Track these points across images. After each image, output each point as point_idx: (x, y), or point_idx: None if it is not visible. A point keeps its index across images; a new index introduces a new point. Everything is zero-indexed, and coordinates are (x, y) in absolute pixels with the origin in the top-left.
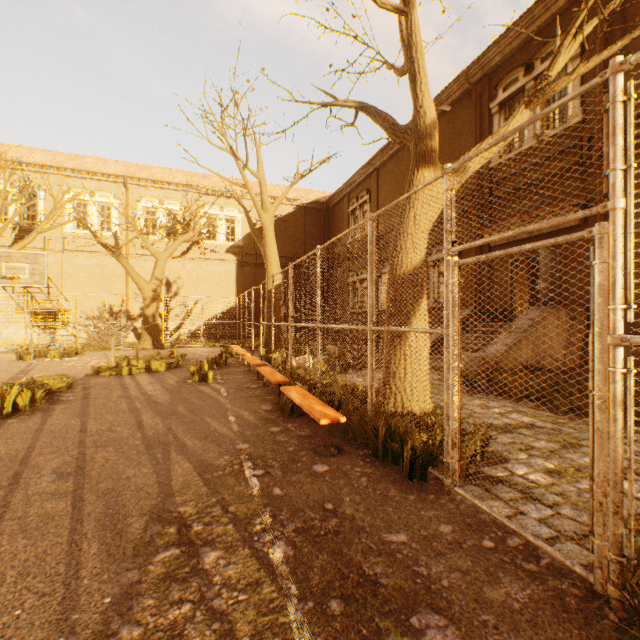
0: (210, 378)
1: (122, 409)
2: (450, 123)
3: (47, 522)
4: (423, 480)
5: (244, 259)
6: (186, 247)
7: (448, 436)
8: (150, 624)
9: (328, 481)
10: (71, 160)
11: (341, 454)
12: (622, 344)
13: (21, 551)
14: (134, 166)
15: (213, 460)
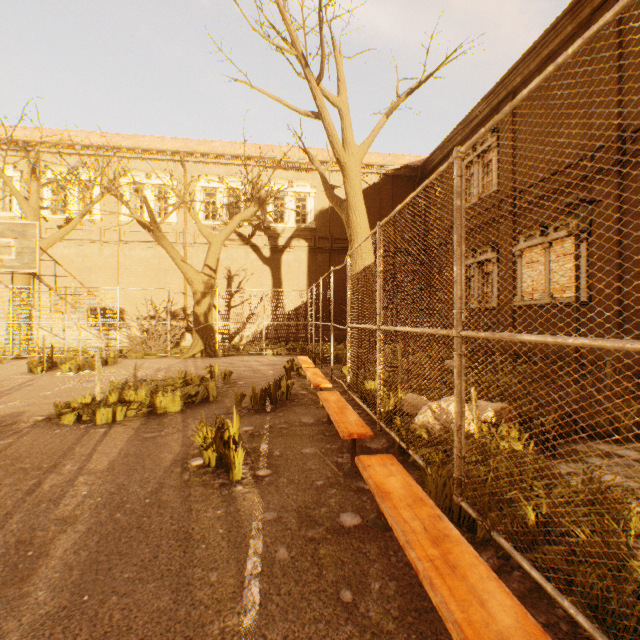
0: (236, 466)
1: None
2: None
3: None
4: None
5: (317, 244)
6: (249, 232)
7: None
8: None
9: None
10: (127, 140)
11: None
12: None
13: None
14: (193, 142)
15: None
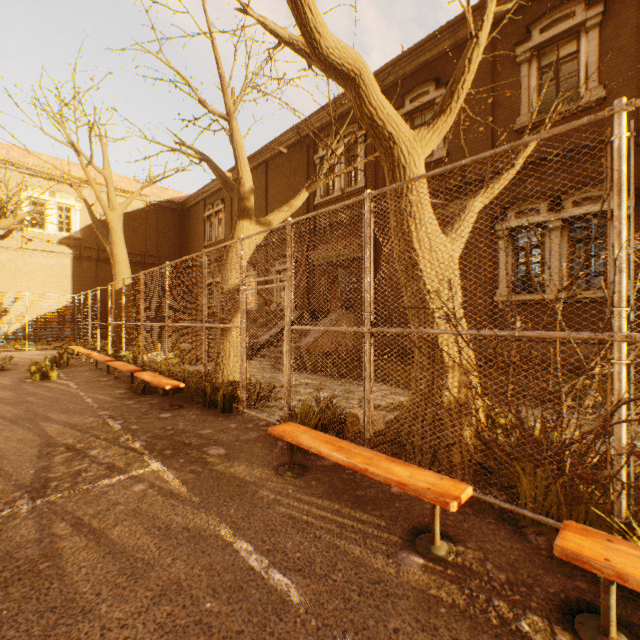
0: (55, 375)
1: None
2: (289, 161)
3: None
4: (231, 412)
5: (83, 253)
6: None
7: (242, 383)
8: (66, 471)
9: (170, 419)
10: None
11: (182, 408)
12: (290, 329)
13: None
14: None
15: (80, 421)
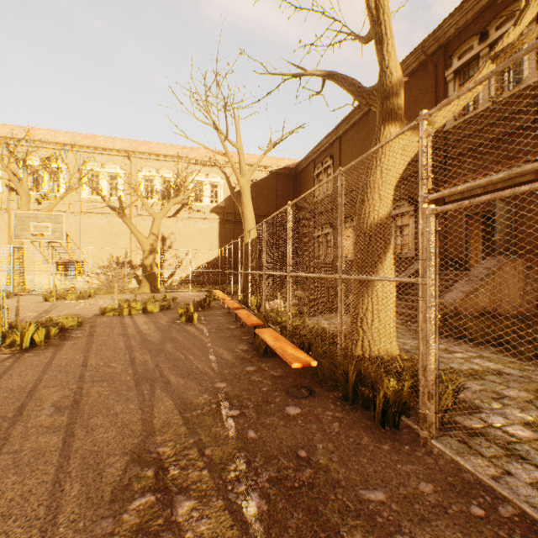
0: (195, 319)
1: (119, 346)
2: (407, 92)
3: (38, 458)
4: (395, 428)
5: (225, 218)
6: (178, 208)
7: (424, 387)
8: None
9: (300, 425)
10: (87, 139)
11: (312, 396)
12: None
13: (9, 489)
14: (136, 142)
15: (193, 398)
